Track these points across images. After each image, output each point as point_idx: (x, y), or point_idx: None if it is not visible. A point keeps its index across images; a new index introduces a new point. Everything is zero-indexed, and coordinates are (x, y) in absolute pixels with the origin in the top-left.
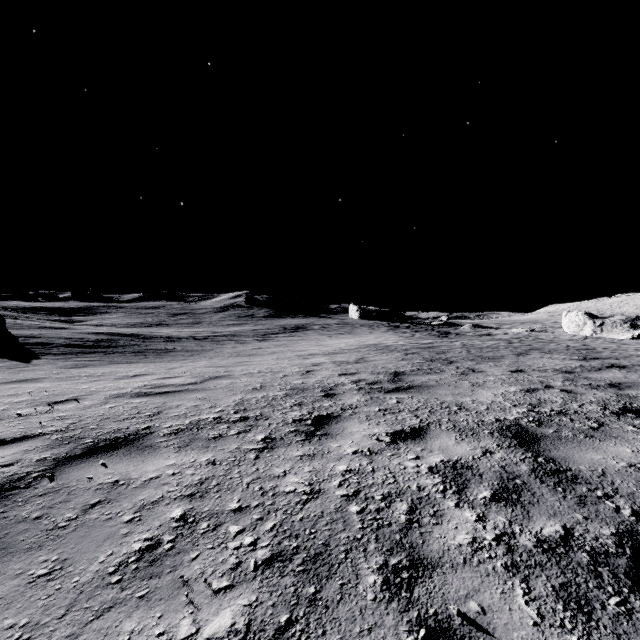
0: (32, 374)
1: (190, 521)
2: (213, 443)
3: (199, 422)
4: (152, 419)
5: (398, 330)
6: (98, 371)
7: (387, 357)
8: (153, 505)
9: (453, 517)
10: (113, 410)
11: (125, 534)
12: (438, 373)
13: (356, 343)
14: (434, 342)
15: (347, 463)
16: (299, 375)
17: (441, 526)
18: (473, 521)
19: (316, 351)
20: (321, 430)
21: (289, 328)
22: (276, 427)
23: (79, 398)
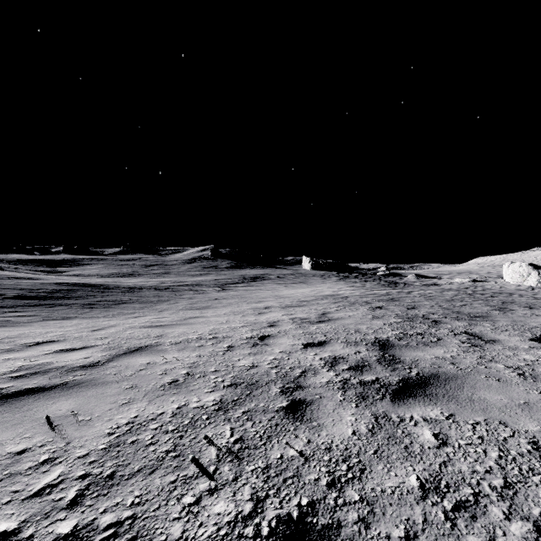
0: None
1: None
2: None
3: None
4: None
5: (348, 280)
6: (3, 334)
7: (353, 313)
8: None
9: None
10: None
11: None
12: (438, 343)
13: (312, 293)
14: (390, 293)
15: None
16: (249, 346)
17: None
18: None
19: (273, 303)
20: None
21: (248, 278)
22: None
23: None
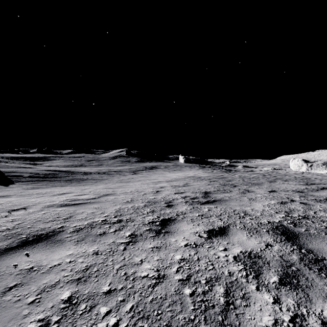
0: (7, 193)
1: (74, 302)
2: (99, 238)
3: (93, 223)
4: (65, 221)
5: (204, 168)
6: (43, 191)
7: (200, 183)
8: (51, 288)
9: (257, 299)
10: (44, 215)
11: (25, 315)
12: (229, 192)
13: (183, 175)
14: (224, 175)
15: (181, 253)
16: (152, 193)
17: (250, 308)
18: (271, 303)
19: (162, 180)
20: (165, 229)
21: (148, 167)
22: (138, 227)
23: (27, 207)
